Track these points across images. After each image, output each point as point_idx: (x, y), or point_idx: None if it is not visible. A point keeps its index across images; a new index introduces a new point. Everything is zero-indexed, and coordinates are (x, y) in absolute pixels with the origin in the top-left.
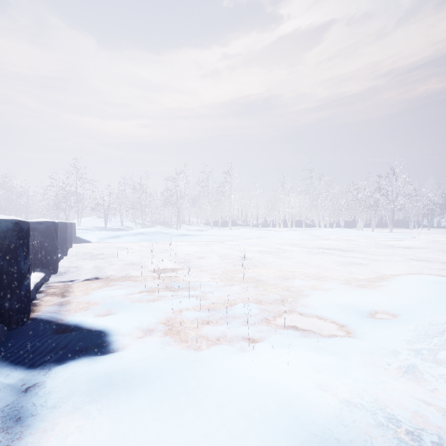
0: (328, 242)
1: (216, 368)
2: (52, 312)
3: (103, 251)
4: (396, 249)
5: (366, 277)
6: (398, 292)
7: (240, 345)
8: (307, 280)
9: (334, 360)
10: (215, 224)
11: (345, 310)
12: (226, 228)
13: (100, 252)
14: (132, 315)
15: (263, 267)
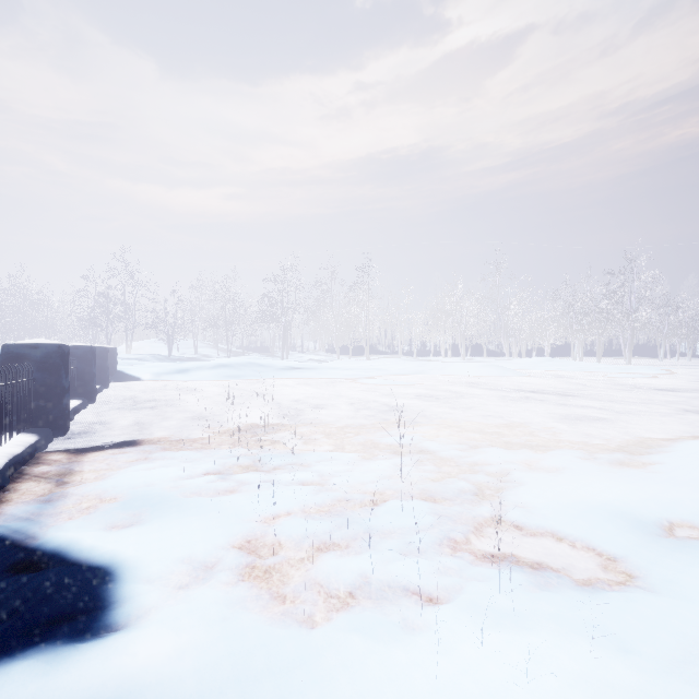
0: (530, 380)
1: (348, 692)
2: (23, 519)
3: (157, 395)
4: (650, 392)
5: (619, 445)
6: (697, 478)
7: (402, 615)
8: (513, 451)
9: (641, 678)
10: (343, 352)
11: (609, 520)
12: (361, 358)
13: (152, 397)
14: (176, 529)
15: (428, 424)
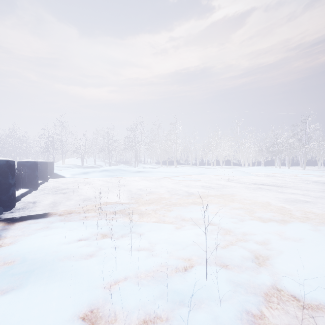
0: (257, 177)
1: None
2: None
3: (70, 186)
4: (323, 184)
5: None
6: None
7: None
8: (266, 224)
9: None
10: (164, 163)
11: None
12: (172, 166)
13: (67, 186)
14: (39, 297)
15: (211, 204)
